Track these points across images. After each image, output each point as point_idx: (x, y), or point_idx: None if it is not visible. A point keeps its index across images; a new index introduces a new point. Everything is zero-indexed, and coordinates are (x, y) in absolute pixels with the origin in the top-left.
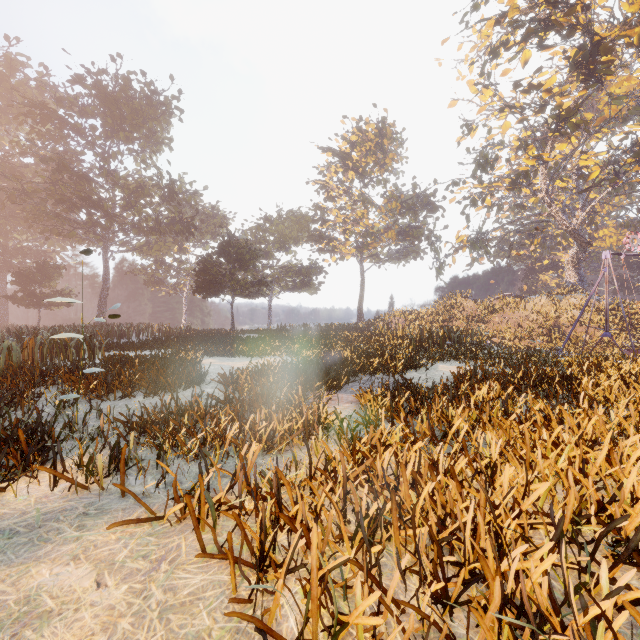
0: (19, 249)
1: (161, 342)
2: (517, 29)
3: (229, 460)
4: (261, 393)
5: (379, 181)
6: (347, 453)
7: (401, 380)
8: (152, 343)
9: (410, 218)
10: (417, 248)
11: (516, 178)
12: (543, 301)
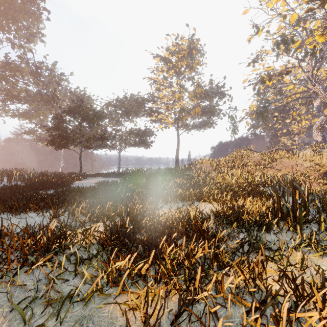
0: None
1: None
2: None
3: None
4: None
5: (189, 77)
6: None
7: None
8: None
9: (209, 100)
10: (212, 120)
11: (304, 55)
12: (309, 153)
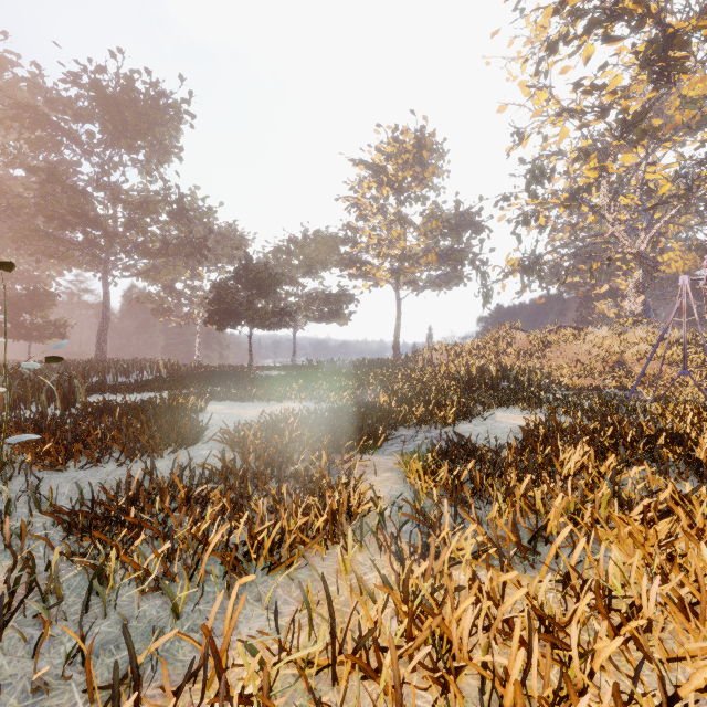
0: (8, 274)
1: (163, 382)
2: (578, 20)
3: (209, 586)
4: (271, 460)
5: (417, 198)
6: (395, 596)
7: (453, 435)
8: (152, 384)
9: (452, 239)
10: (460, 273)
11: (575, 192)
12: (604, 333)
